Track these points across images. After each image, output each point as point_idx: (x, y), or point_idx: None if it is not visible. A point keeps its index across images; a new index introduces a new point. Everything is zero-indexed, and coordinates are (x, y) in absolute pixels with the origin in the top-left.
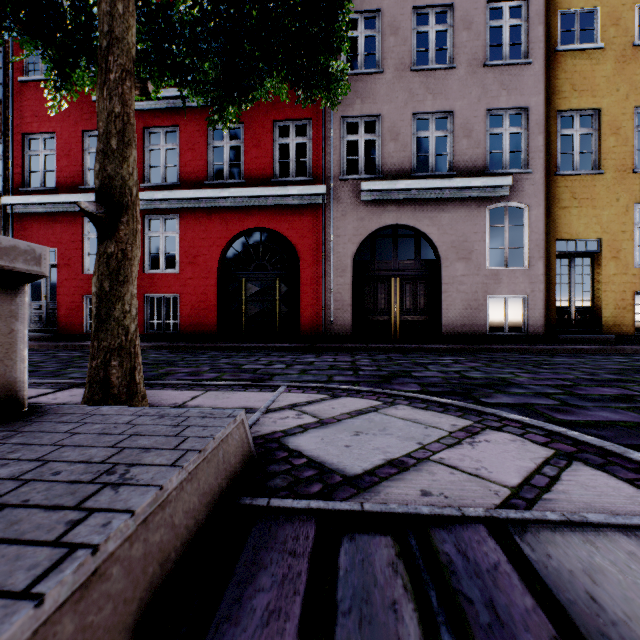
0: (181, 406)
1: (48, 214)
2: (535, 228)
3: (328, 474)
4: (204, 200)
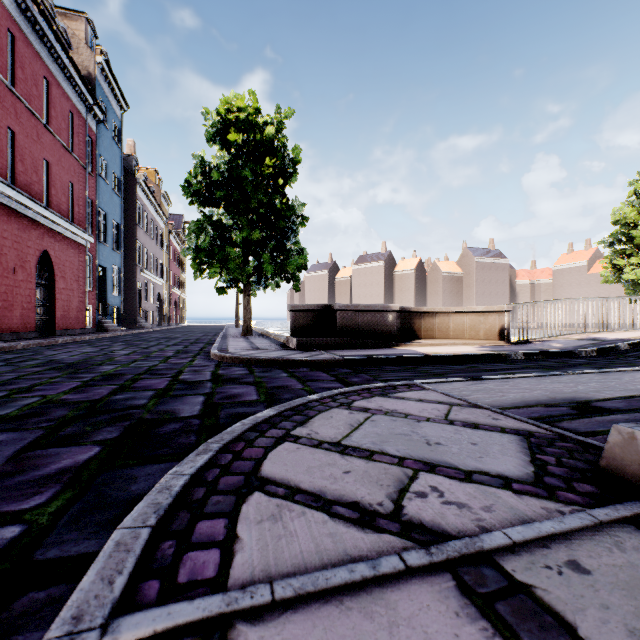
0: None
1: None
2: None
3: (537, 443)
4: None
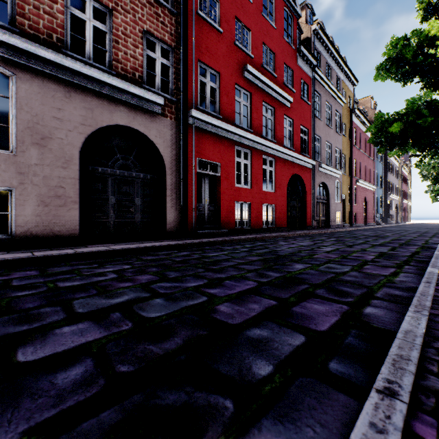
0: None
1: (215, 135)
2: (341, 189)
3: None
4: (284, 155)
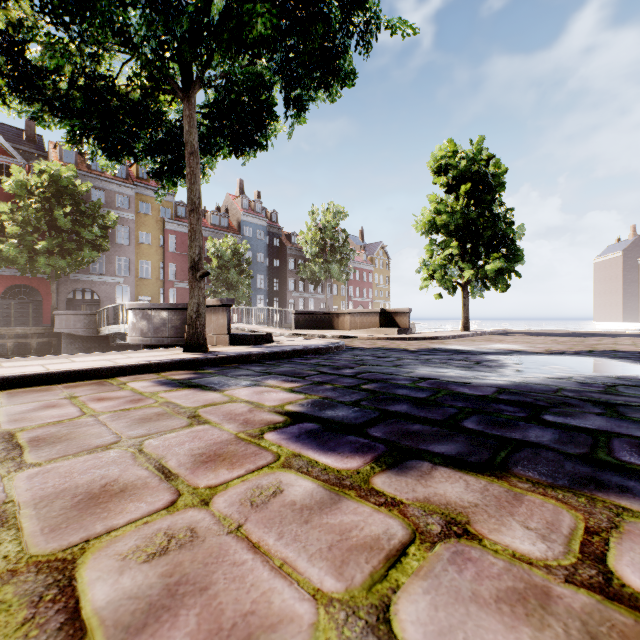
0: None
1: None
2: (132, 293)
3: None
4: None
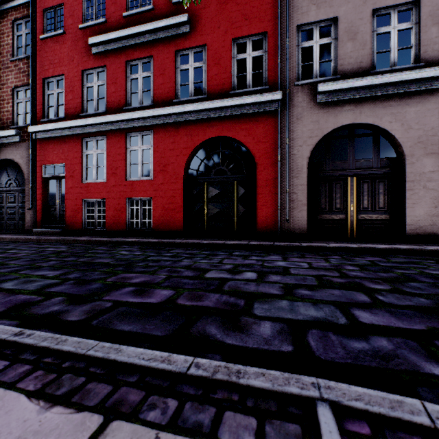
0: None
1: (59, 138)
2: None
3: None
4: (172, 116)
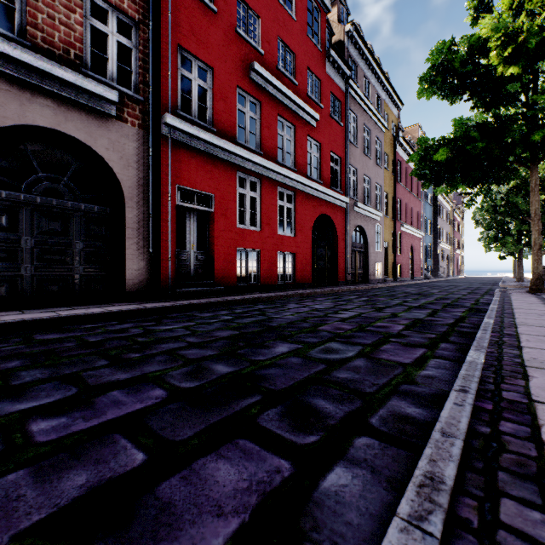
0: (527, 291)
1: (206, 154)
2: (382, 236)
3: None
4: (308, 188)
